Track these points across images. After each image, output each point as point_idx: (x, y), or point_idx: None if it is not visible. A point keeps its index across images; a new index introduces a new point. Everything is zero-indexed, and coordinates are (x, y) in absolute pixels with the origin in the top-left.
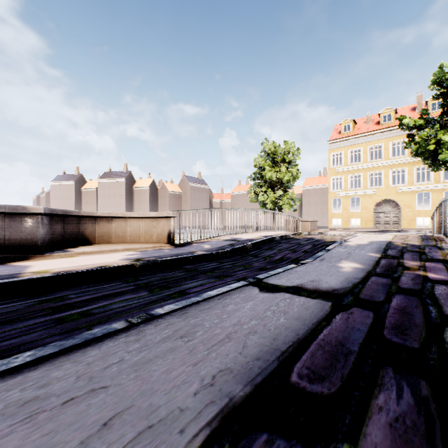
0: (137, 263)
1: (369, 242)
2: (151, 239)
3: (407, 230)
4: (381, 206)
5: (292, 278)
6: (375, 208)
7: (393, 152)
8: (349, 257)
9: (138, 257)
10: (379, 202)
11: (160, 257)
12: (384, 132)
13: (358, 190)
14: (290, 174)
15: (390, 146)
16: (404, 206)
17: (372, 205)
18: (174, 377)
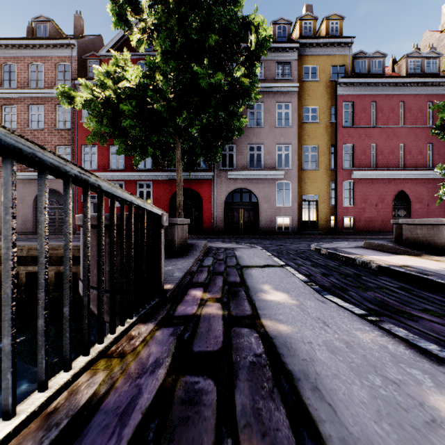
0: (373, 263)
1: None
2: None
3: None
4: None
5: (276, 271)
6: None
7: None
8: (298, 308)
9: (424, 268)
10: None
11: (413, 270)
12: None
13: None
14: None
15: None
16: None
17: None
18: (247, 255)
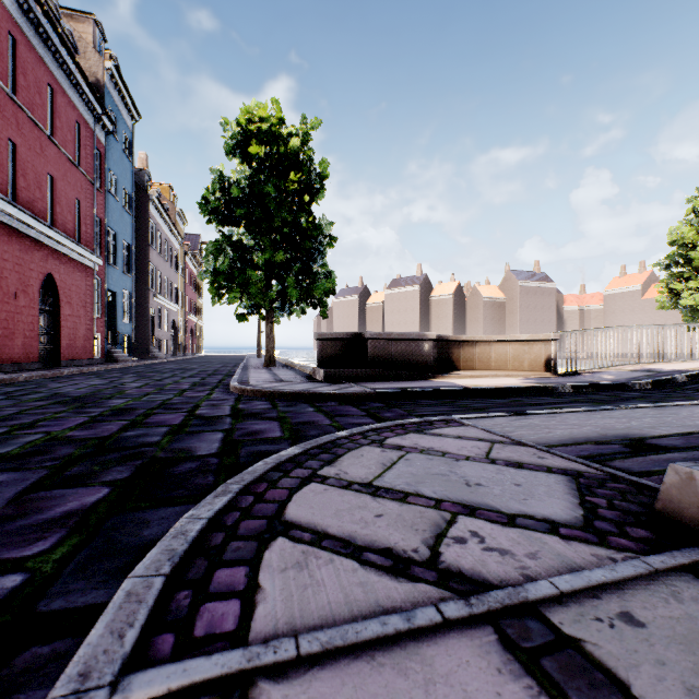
0: (549, 385)
1: None
2: (521, 367)
3: None
4: None
5: None
6: None
7: None
8: None
9: (535, 382)
10: None
11: (562, 383)
12: None
13: None
14: None
15: None
16: None
17: None
18: (681, 421)
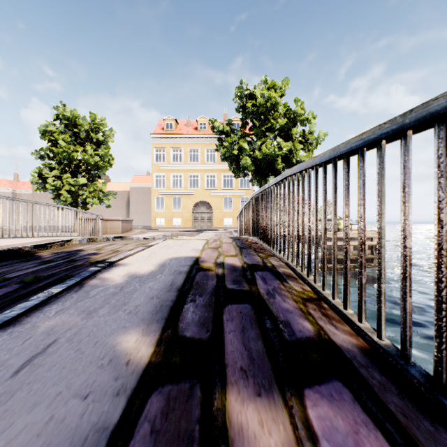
0: None
1: (159, 265)
2: None
3: (217, 229)
4: (199, 206)
5: None
6: (194, 208)
7: (208, 160)
8: None
9: None
10: (197, 203)
11: None
12: (201, 138)
13: (180, 190)
14: (98, 158)
15: (205, 152)
16: (215, 208)
17: (192, 205)
18: None
